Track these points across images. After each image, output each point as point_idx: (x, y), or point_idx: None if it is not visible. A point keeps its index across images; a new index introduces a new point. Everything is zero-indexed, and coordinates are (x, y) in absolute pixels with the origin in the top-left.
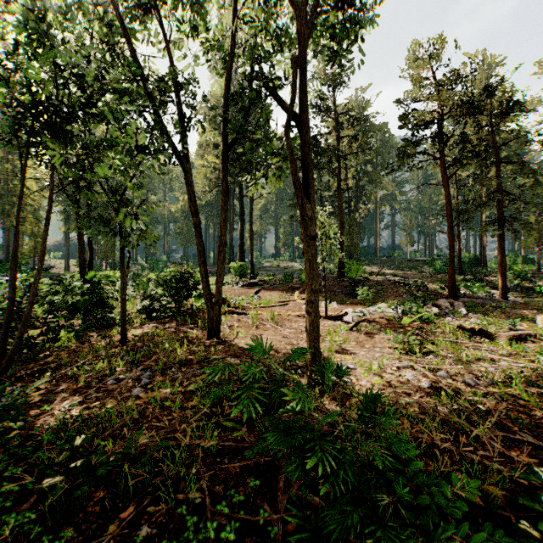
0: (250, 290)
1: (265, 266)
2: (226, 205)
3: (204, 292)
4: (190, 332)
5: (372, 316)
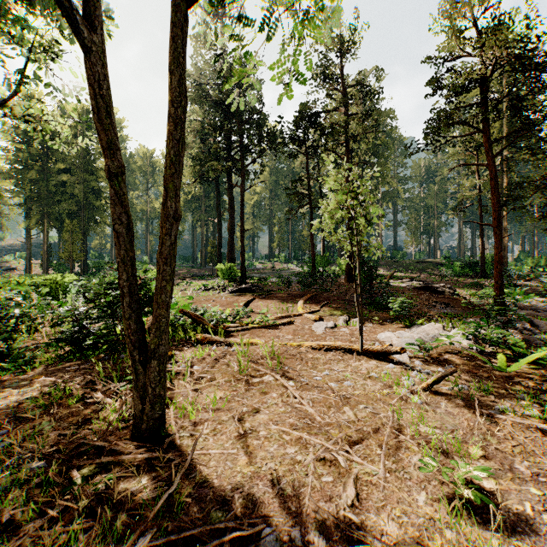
0: (240, 298)
1: (259, 268)
2: (175, 129)
3: (125, 327)
4: (111, 402)
5: (433, 349)
